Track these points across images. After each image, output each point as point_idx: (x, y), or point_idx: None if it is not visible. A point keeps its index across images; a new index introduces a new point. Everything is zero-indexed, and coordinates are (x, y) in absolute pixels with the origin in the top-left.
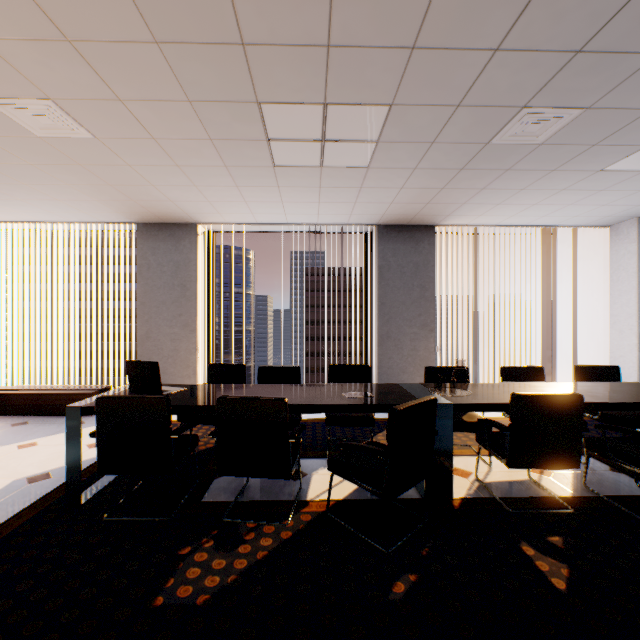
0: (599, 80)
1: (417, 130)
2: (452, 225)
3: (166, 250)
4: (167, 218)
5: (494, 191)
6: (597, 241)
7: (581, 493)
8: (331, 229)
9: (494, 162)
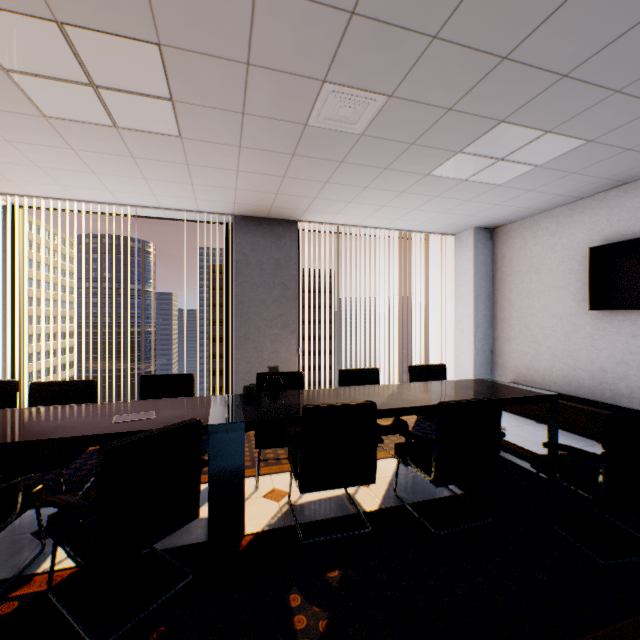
0: (389, 60)
1: (215, 92)
2: (315, 222)
3: None
4: None
5: (339, 186)
6: (446, 248)
7: (389, 503)
8: (183, 216)
9: (324, 150)
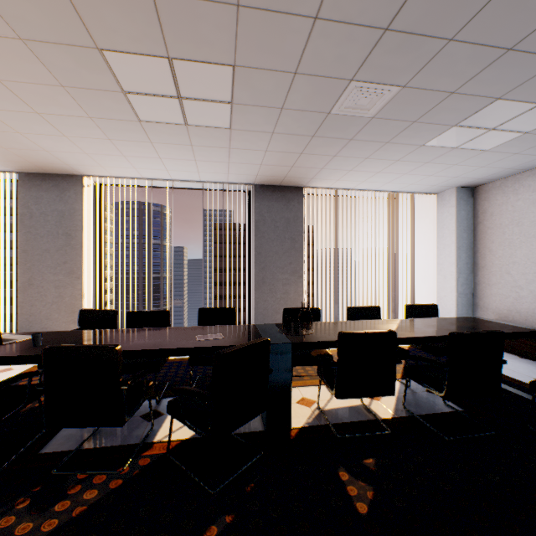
0: (408, 60)
1: (265, 94)
2: (317, 187)
3: (50, 200)
4: (49, 169)
5: (344, 158)
6: (429, 205)
7: (400, 414)
8: (215, 187)
9: (339, 131)
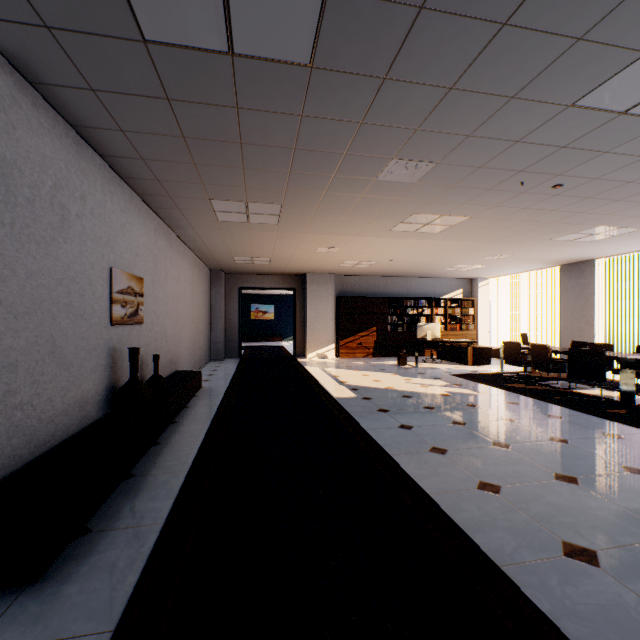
0: None
1: (634, 221)
2: None
3: (575, 278)
4: (572, 261)
5: None
6: None
7: None
8: None
9: None
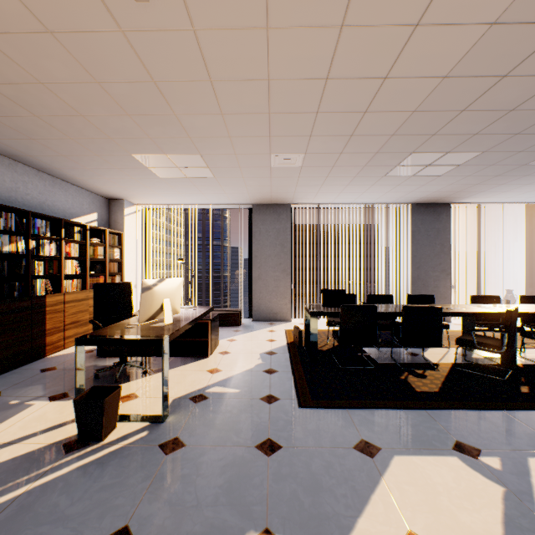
0: None
1: (487, 160)
2: (462, 203)
3: (271, 221)
4: (275, 201)
5: (508, 185)
6: None
7: None
8: (375, 206)
9: (520, 172)
